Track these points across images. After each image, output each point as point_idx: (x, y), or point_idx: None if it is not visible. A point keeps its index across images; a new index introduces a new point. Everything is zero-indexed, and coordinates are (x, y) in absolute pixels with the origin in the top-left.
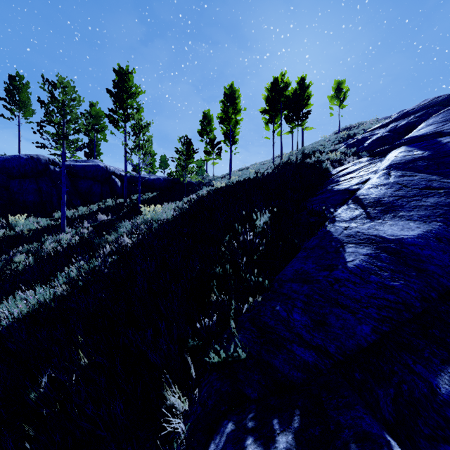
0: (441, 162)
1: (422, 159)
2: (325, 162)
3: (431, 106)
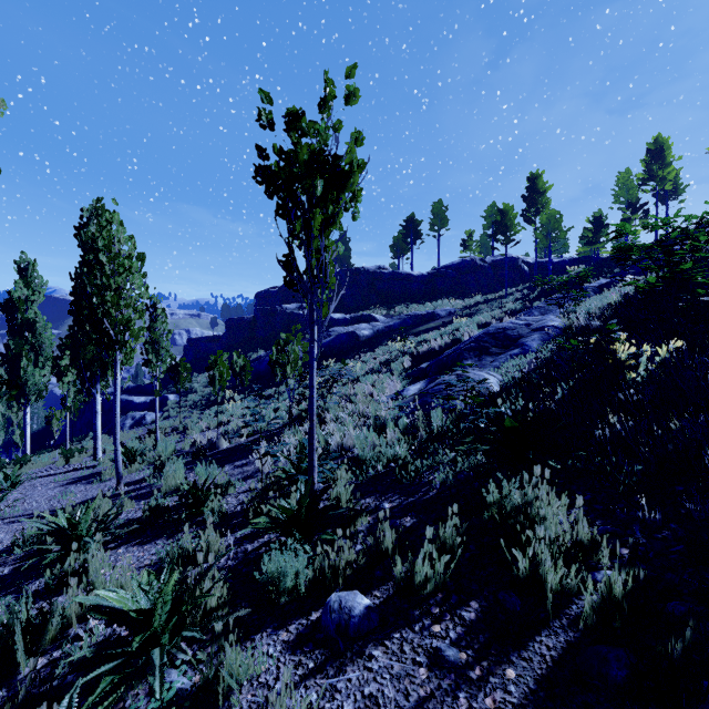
0: None
1: None
2: None
3: None
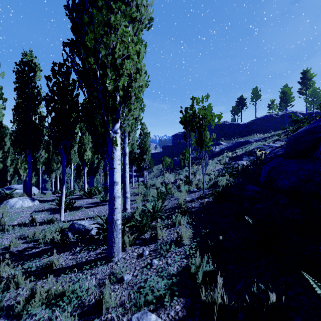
0: None
1: None
2: None
3: None
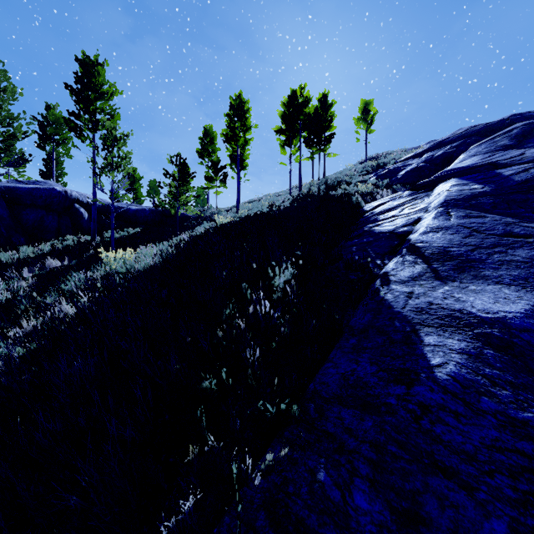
0: (511, 199)
1: (484, 195)
2: (355, 196)
3: (468, 136)
